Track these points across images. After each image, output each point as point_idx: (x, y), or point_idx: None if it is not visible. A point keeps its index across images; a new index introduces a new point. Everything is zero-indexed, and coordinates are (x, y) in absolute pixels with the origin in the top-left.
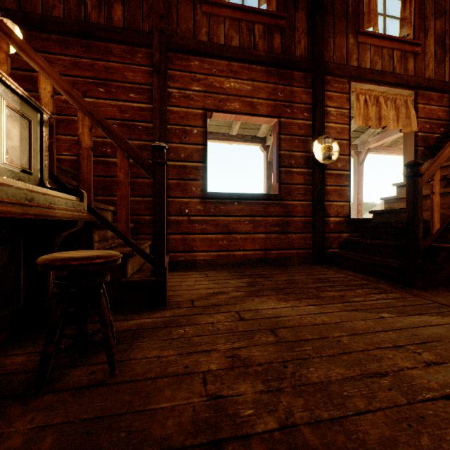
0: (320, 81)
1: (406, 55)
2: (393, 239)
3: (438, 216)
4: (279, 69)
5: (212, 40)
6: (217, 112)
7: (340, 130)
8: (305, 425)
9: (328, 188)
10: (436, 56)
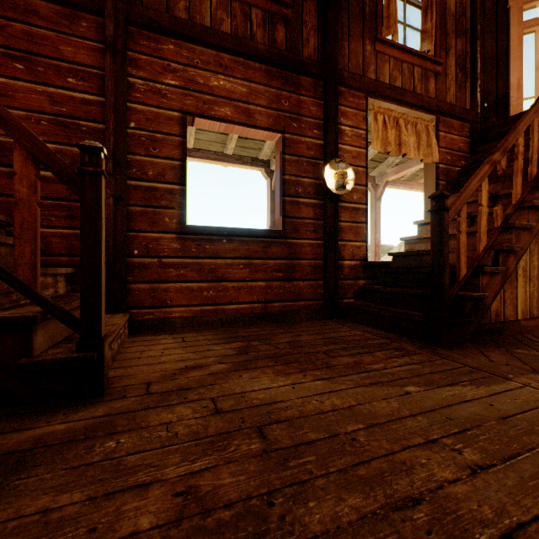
0: (333, 92)
1: (427, 73)
2: (415, 286)
3: (465, 259)
4: (283, 71)
5: (194, 19)
6: (201, 118)
7: (356, 154)
8: None
9: (342, 224)
10: (457, 79)
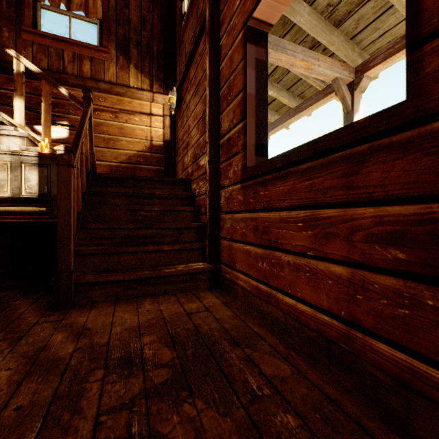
0: None
1: None
2: None
3: None
4: None
5: None
6: (256, 8)
7: None
8: None
9: None
10: None
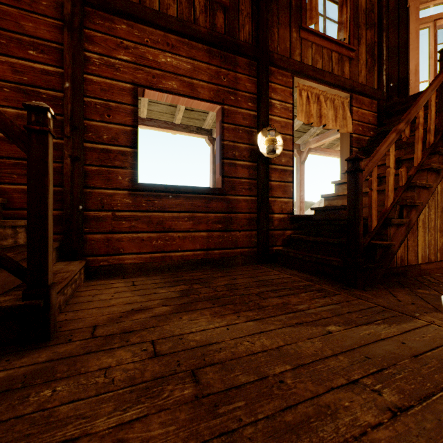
0: (265, 71)
1: (342, 58)
2: (333, 236)
3: (375, 213)
4: (222, 52)
5: (144, 3)
6: (150, 90)
7: (284, 124)
8: None
9: (272, 183)
10: (367, 64)
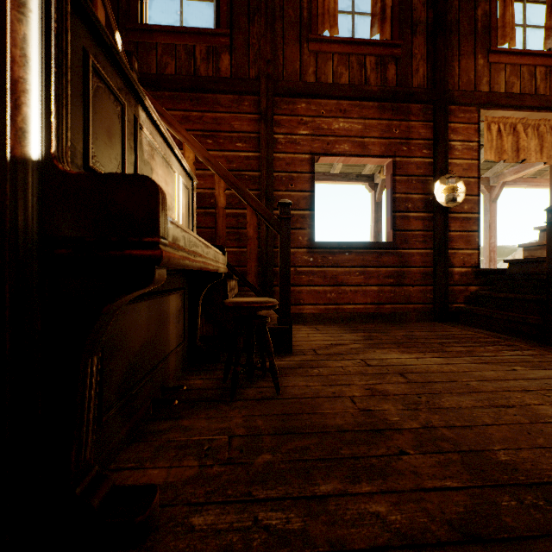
0: (443, 113)
1: None
2: (533, 293)
3: None
4: (394, 104)
5: (320, 79)
6: (325, 156)
7: (467, 167)
8: (442, 427)
9: (451, 234)
10: None
